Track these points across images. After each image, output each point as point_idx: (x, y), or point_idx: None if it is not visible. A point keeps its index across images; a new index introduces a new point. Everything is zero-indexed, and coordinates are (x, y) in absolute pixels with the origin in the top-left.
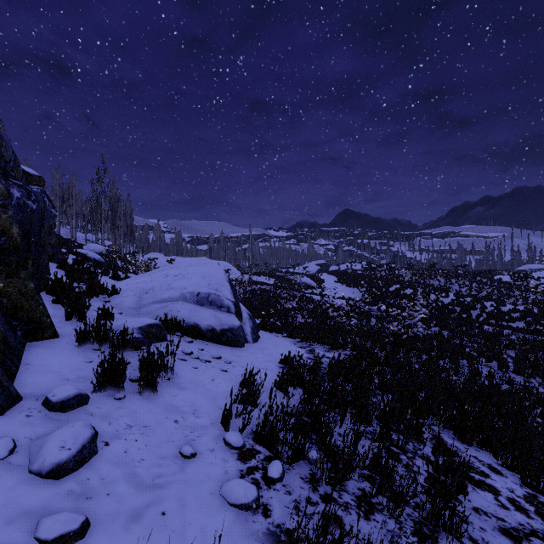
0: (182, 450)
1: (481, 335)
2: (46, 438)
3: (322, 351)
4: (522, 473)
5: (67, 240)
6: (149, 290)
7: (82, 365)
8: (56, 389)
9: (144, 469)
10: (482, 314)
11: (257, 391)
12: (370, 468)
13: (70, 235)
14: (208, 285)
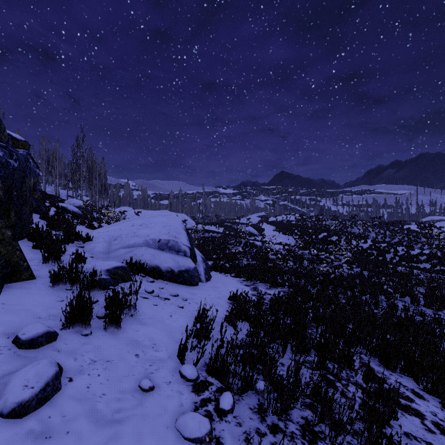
0: (141, 384)
1: (395, 274)
2: (11, 376)
3: (264, 288)
4: (442, 397)
5: (51, 196)
6: (117, 237)
7: (54, 304)
8: (26, 328)
9: (105, 404)
10: (395, 257)
11: (209, 326)
12: (312, 399)
13: (55, 192)
14: (168, 233)
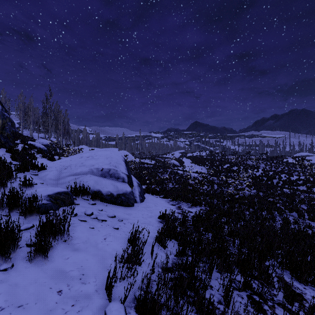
0: None
1: (282, 195)
2: None
3: (186, 207)
4: None
5: (24, 136)
6: (67, 166)
7: None
8: None
9: None
10: (279, 181)
11: (140, 249)
12: None
13: (30, 134)
14: (109, 163)
